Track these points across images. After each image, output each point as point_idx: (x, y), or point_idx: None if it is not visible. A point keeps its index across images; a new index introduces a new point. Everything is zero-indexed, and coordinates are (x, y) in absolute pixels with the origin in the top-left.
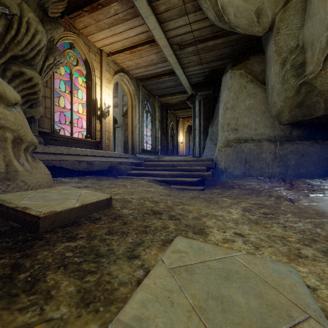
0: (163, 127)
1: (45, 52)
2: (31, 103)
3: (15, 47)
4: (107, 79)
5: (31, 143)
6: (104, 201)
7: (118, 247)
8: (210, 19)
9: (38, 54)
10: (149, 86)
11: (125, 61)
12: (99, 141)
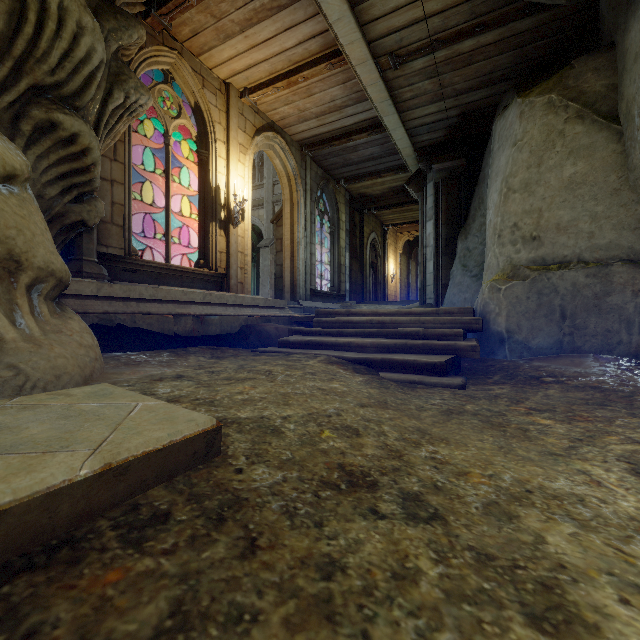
0: (355, 244)
1: (106, 81)
2: (79, 192)
3: (36, 66)
4: (240, 145)
5: (44, 272)
6: (194, 442)
7: None
8: None
9: (89, 84)
10: (327, 159)
11: (277, 106)
12: (223, 273)
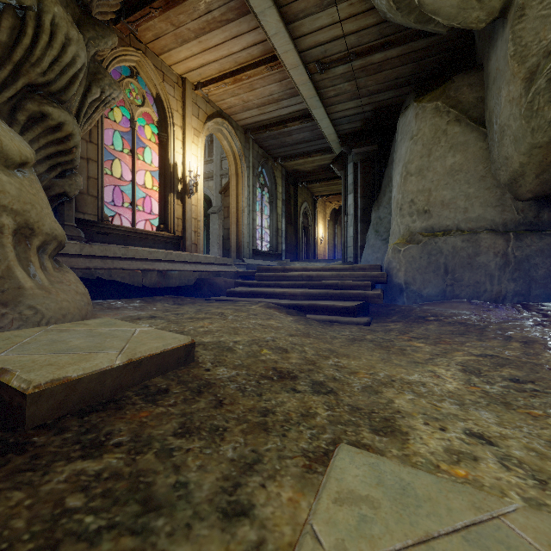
0: (290, 212)
1: (86, 79)
2: (62, 169)
3: (31, 68)
4: (194, 129)
5: (50, 237)
6: (178, 351)
7: (200, 475)
8: (378, 10)
9: (73, 82)
10: (267, 141)
11: (225, 97)
12: (180, 235)
